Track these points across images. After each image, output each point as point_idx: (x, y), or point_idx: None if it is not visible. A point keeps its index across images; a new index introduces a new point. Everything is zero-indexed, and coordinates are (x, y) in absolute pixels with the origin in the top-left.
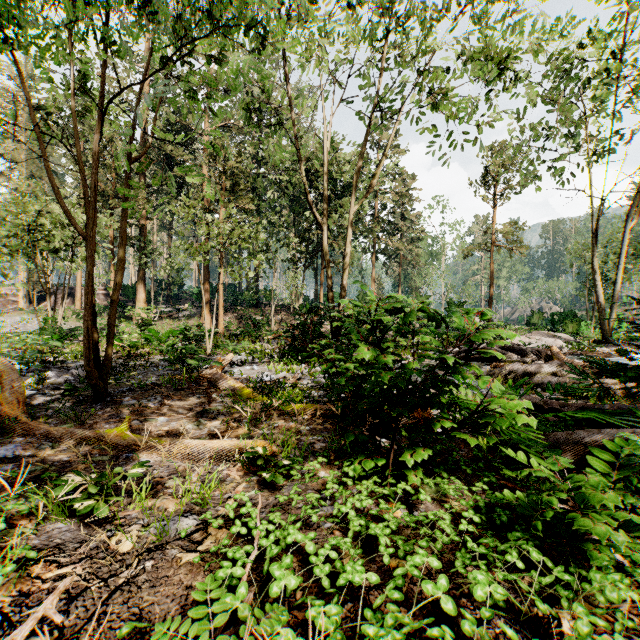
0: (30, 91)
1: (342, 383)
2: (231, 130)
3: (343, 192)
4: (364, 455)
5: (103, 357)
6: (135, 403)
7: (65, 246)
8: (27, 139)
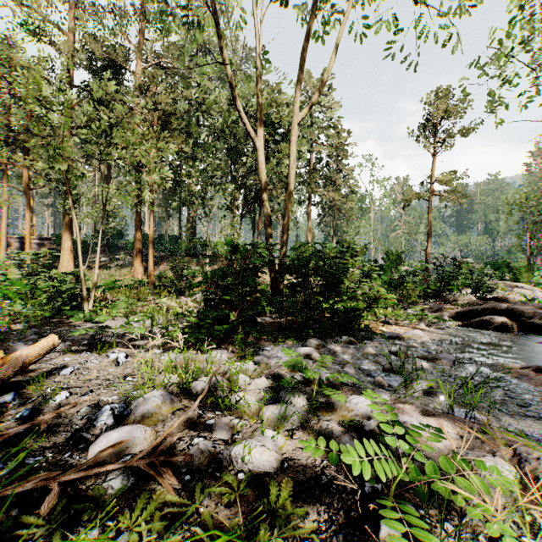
0: None
1: None
2: (164, 71)
3: (280, 141)
4: None
5: None
6: None
7: None
8: None
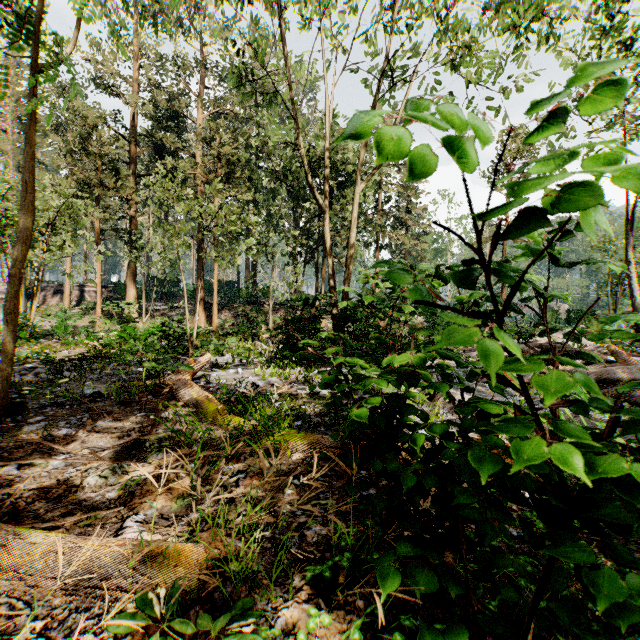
0: (18, 79)
1: (364, 420)
2: (227, 116)
3: (345, 183)
4: (435, 639)
5: (66, 358)
6: (42, 428)
7: (42, 236)
8: (14, 129)
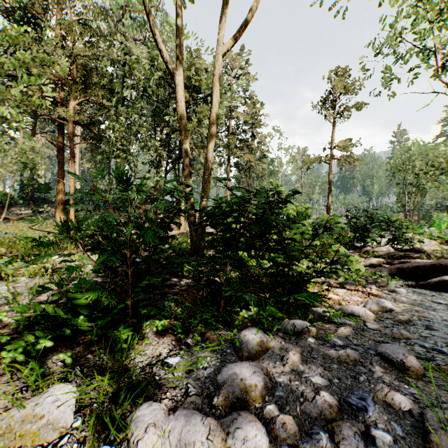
0: None
1: None
2: (88, 28)
3: (202, 105)
4: None
5: None
6: None
7: None
8: None
